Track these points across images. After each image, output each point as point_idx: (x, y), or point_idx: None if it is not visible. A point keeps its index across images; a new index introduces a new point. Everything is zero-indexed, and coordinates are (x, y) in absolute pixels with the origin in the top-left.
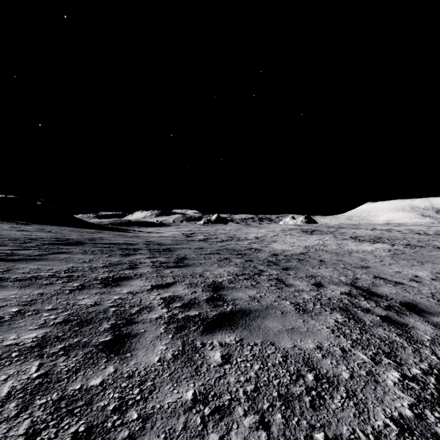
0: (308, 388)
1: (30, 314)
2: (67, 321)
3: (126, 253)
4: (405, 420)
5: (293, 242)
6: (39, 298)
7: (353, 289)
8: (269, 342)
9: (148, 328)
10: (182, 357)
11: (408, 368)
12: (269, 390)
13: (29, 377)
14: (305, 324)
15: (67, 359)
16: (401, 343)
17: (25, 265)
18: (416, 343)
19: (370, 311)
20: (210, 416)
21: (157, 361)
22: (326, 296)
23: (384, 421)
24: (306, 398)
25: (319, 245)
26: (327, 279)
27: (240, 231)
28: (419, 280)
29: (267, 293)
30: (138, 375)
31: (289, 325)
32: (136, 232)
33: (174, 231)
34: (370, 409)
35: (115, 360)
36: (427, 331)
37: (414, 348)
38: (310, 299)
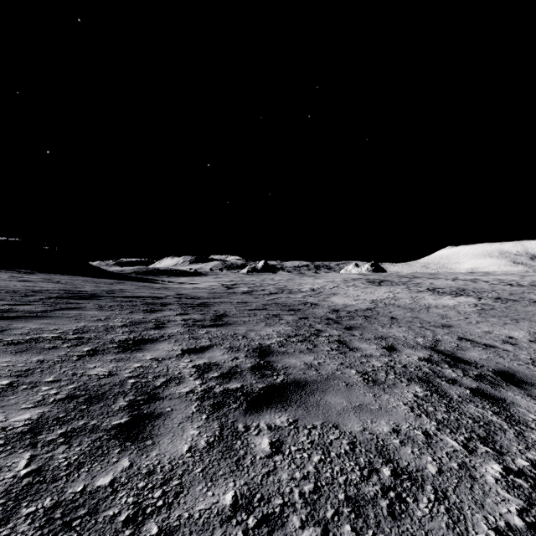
0: (384, 488)
1: (25, 388)
2: (72, 397)
3: (152, 308)
4: (515, 532)
5: (358, 295)
6: (38, 366)
7: (434, 354)
8: (332, 424)
9: (176, 406)
10: (219, 445)
11: (512, 459)
12: (333, 491)
13: (15, 475)
14: (376, 399)
15: (68, 450)
16: (499, 424)
17: (24, 324)
18: (519, 424)
19: (457, 382)
20: (255, 529)
21: (186, 451)
22: (401, 363)
23: (487, 534)
24: (382, 502)
25: (389, 299)
26: (401, 341)
27: (292, 281)
28: (515, 342)
29: (326, 359)
30: (161, 470)
31: (356, 401)
32: (165, 283)
33: (211, 281)
34: (467, 517)
35: (132, 450)
36: (530, 407)
37: (517, 431)
38: (381, 367)
